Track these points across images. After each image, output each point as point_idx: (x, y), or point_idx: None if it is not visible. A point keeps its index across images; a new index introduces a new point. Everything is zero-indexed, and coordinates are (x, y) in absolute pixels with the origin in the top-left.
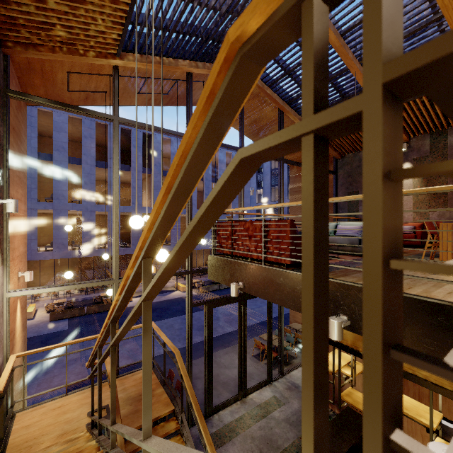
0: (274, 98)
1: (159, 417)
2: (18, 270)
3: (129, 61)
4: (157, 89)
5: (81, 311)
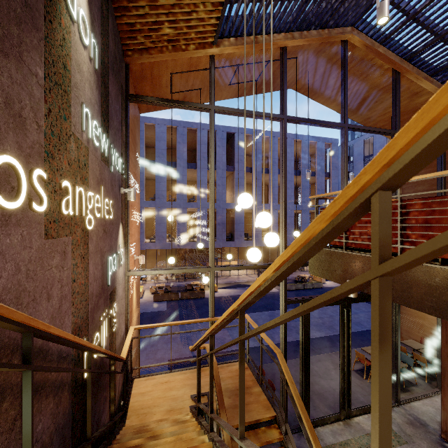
0: (387, 57)
1: (260, 420)
2: (134, 254)
3: (224, 47)
4: (247, 77)
5: (176, 296)
